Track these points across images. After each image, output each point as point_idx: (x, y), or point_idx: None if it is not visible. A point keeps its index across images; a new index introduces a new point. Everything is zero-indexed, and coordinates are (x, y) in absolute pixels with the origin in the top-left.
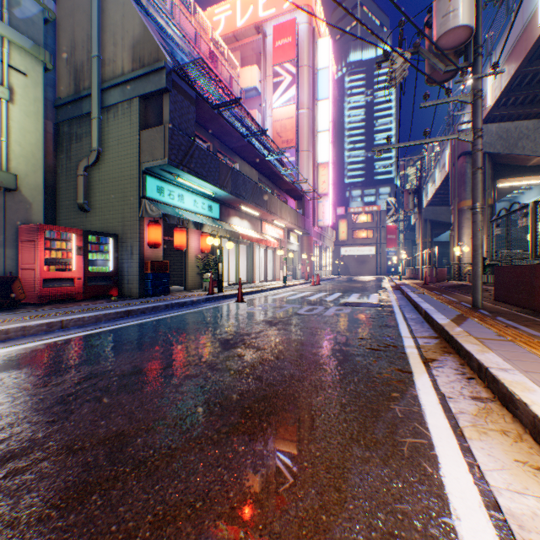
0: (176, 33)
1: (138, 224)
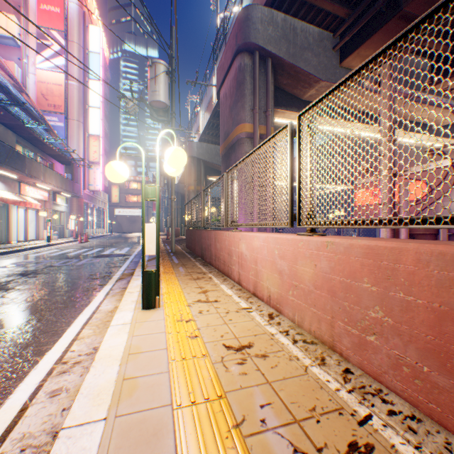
0: None
1: None
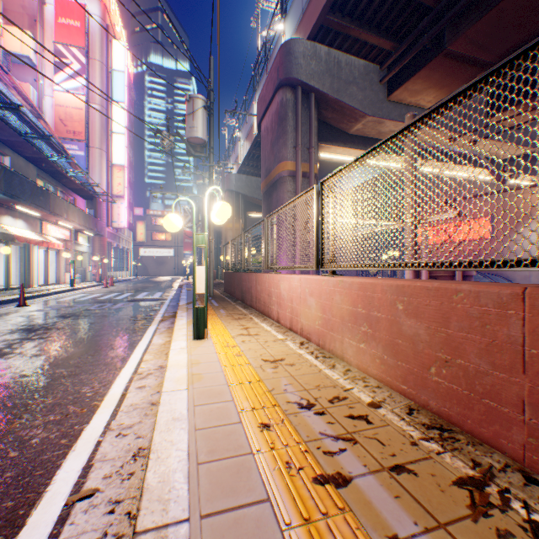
0: None
1: None
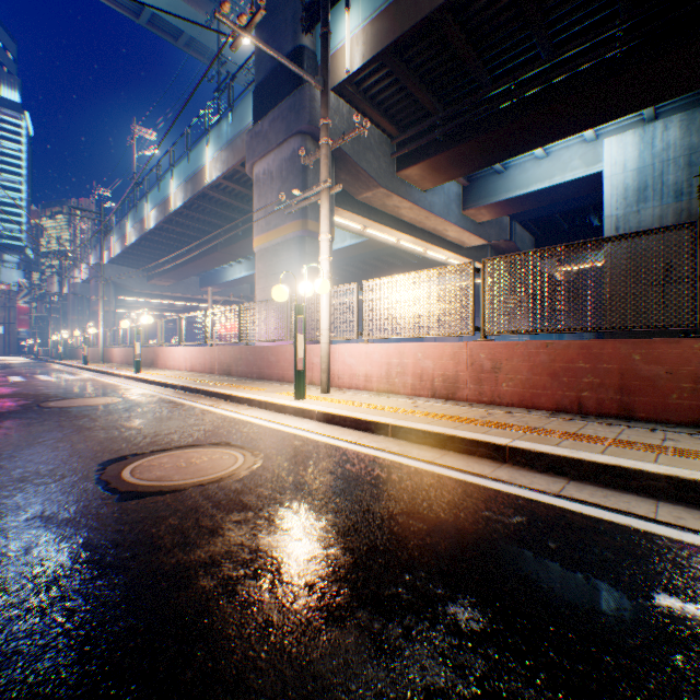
0: None
1: None
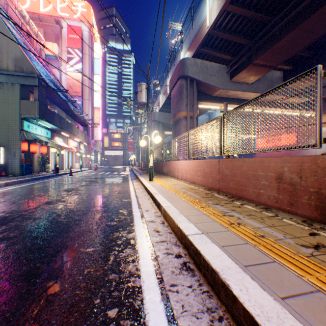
0: (17, 31)
1: (20, 142)
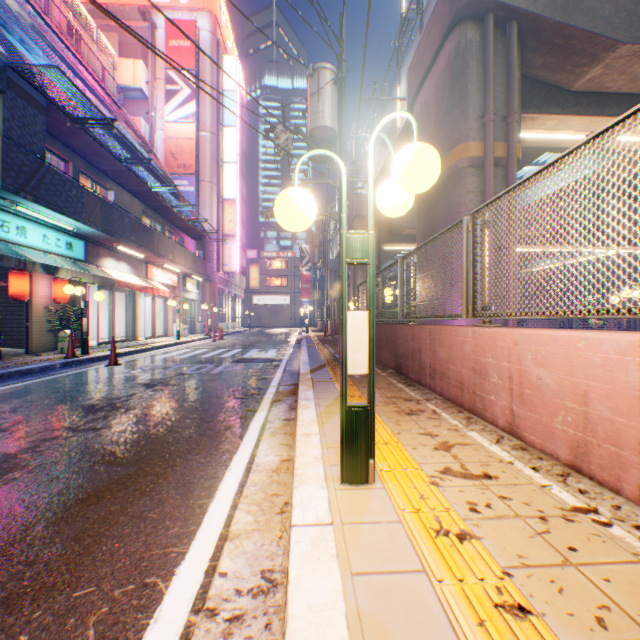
0: None
1: None
